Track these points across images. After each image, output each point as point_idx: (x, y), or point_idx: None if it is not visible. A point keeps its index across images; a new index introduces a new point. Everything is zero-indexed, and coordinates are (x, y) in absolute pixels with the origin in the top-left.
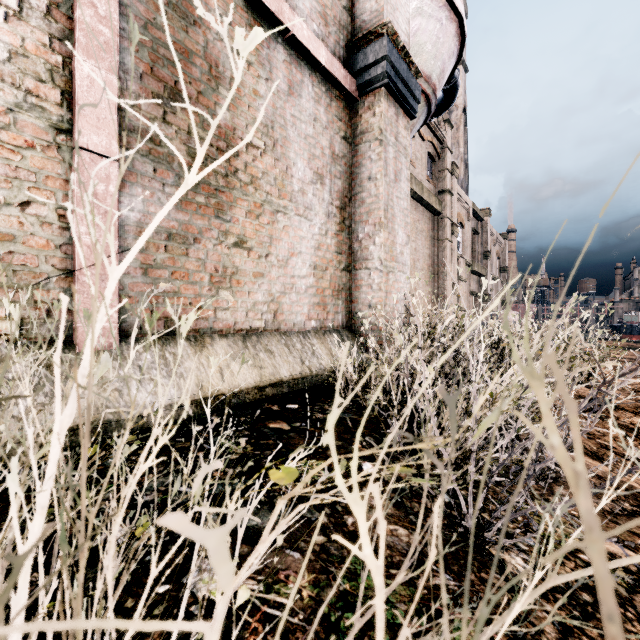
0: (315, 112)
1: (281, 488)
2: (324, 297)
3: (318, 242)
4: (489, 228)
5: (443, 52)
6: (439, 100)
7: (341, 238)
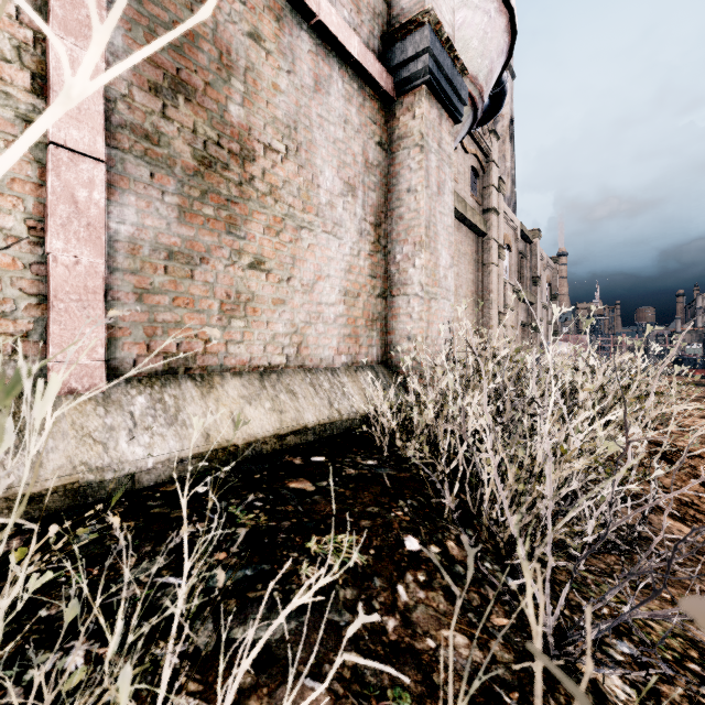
0: (346, 113)
1: (301, 577)
2: (356, 328)
3: (349, 264)
4: (539, 251)
5: (491, 49)
6: (485, 107)
7: (376, 260)
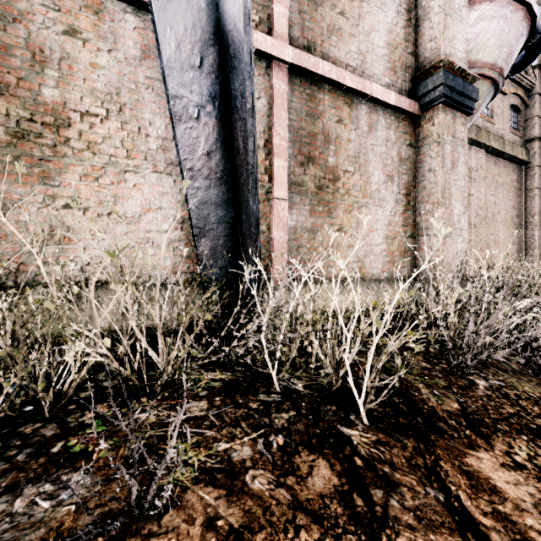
0: (387, 136)
1: (369, 343)
2: (393, 257)
3: (389, 221)
4: None
5: (509, 39)
6: (520, 57)
7: (406, 215)
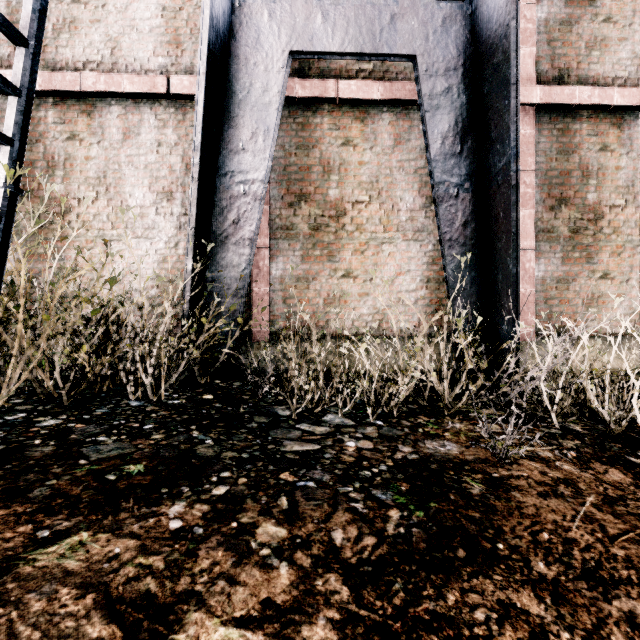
0: None
1: None
2: None
3: None
4: None
5: None
6: None
7: None
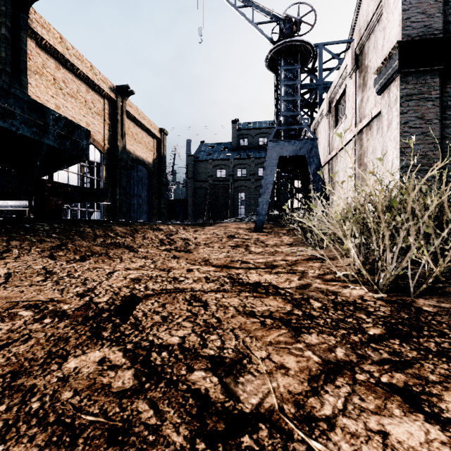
0: None
1: None
2: None
3: None
4: None
5: None
6: None
7: None
